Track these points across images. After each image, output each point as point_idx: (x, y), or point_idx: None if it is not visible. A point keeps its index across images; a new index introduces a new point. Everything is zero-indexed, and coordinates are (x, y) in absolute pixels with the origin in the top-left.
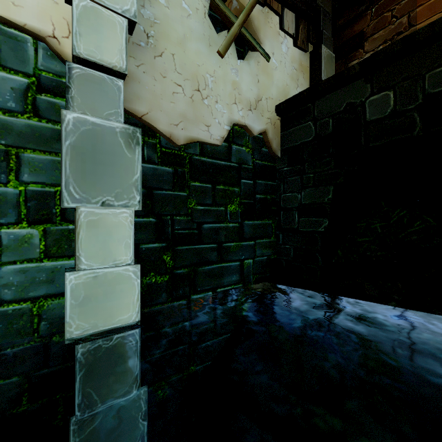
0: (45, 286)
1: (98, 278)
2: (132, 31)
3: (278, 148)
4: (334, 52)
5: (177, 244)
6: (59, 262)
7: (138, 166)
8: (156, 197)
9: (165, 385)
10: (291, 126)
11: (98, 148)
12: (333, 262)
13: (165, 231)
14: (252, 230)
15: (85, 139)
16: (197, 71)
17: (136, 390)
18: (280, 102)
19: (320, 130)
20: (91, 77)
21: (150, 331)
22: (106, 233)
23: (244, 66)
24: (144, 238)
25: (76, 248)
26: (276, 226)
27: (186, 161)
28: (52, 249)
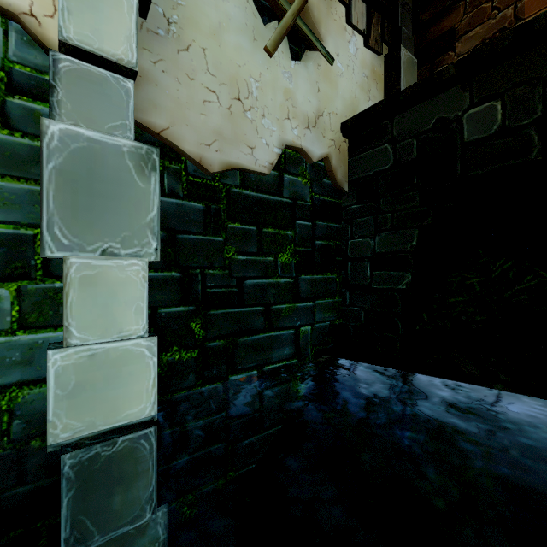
0: (20, 370)
1: (96, 357)
2: (146, 13)
3: (344, 179)
4: (416, 55)
5: (210, 307)
6: (41, 334)
7: (154, 200)
8: (181, 243)
9: (193, 499)
10: (361, 151)
11: (96, 173)
12: (418, 330)
13: (193, 290)
14: (310, 287)
15: (77, 161)
16: (236, 73)
17: (150, 513)
18: (346, 119)
19: (401, 155)
20: (87, 74)
21: (173, 426)
22: (108, 294)
23: (299, 70)
24: (164, 299)
25: (63, 315)
26: (342, 281)
27: (222, 194)
28: (30, 317)
